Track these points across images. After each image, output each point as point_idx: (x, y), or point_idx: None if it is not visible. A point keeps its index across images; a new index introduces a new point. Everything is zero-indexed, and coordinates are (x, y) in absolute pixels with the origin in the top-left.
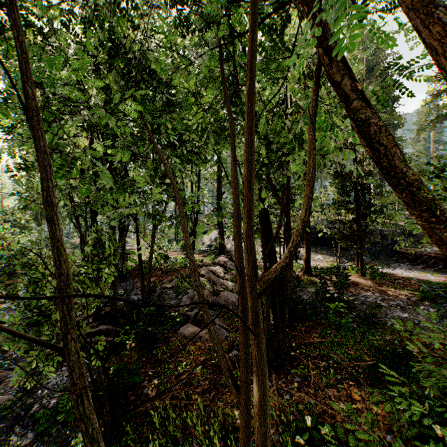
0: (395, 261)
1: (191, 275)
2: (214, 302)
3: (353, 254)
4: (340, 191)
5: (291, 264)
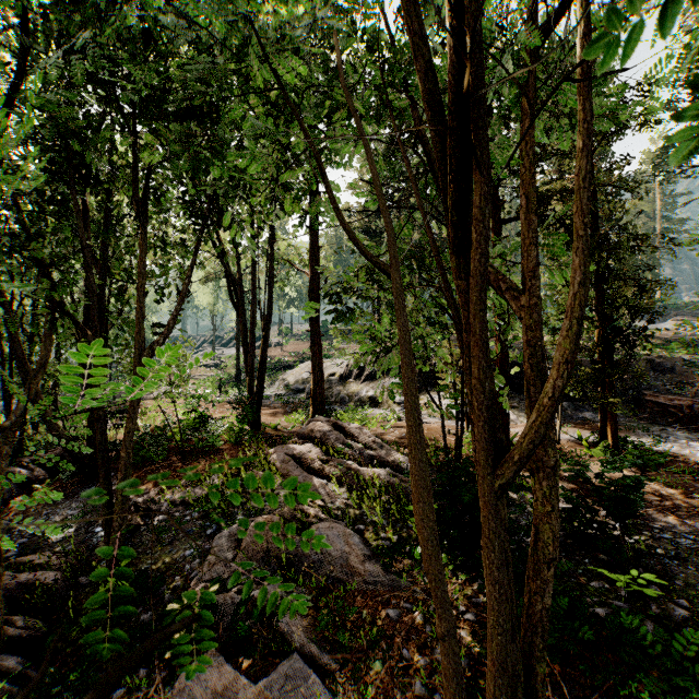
0: (650, 421)
1: (248, 466)
2: (294, 553)
3: (567, 408)
4: (568, 282)
5: (556, 496)
